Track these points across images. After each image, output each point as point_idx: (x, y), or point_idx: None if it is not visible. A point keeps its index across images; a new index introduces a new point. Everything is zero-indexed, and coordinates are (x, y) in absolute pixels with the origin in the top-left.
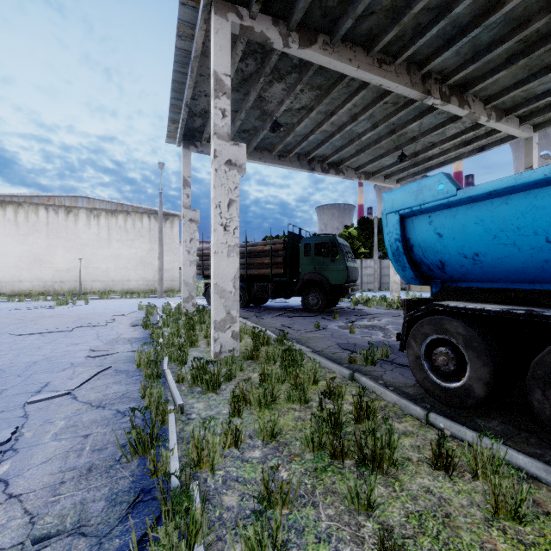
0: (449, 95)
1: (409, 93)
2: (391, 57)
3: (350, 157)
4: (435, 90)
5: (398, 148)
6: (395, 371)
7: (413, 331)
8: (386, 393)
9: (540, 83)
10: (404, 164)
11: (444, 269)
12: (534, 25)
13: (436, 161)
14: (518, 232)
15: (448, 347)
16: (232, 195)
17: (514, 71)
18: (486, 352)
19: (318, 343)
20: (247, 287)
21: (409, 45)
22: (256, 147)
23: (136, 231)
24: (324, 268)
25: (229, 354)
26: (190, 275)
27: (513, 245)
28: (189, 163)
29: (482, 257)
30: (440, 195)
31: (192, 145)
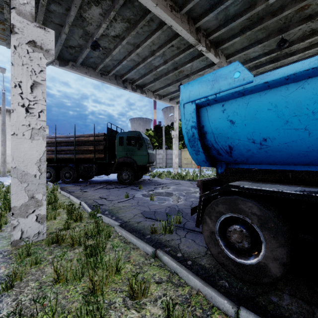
0: (210, 46)
1: (188, 37)
2: (178, 7)
3: (150, 82)
4: (203, 41)
5: (178, 80)
6: (188, 237)
7: (208, 209)
8: (188, 277)
9: (253, 51)
10: None
11: (231, 153)
12: (258, 7)
13: None
14: (312, 117)
15: (241, 224)
16: (36, 78)
17: (243, 39)
18: (283, 233)
19: (127, 213)
20: (76, 168)
21: (190, 0)
22: (83, 64)
23: None
24: (133, 153)
25: (33, 238)
26: None
27: (304, 130)
28: None
29: (269, 142)
30: (236, 83)
31: None
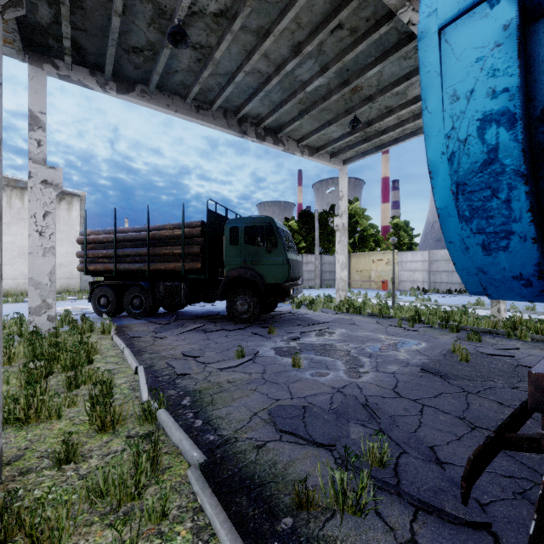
0: None
1: None
2: None
3: (292, 120)
4: None
5: (350, 111)
6: None
7: None
8: None
9: None
10: (353, 139)
11: None
12: None
13: (389, 137)
14: None
15: None
16: None
17: None
18: None
19: (234, 407)
20: (151, 288)
21: None
22: (163, 88)
23: (13, 212)
24: (257, 261)
25: None
26: (44, 271)
27: None
28: (42, 90)
29: None
30: None
31: (48, 63)
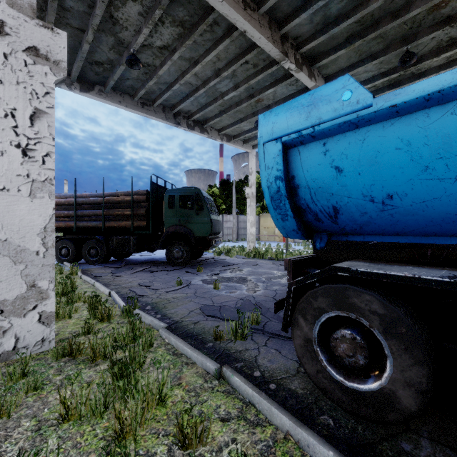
0: (302, 63)
1: (270, 49)
2: (255, 4)
3: (214, 117)
4: (291, 54)
5: (255, 114)
6: (270, 346)
7: (302, 304)
8: (272, 411)
9: (364, 71)
10: None
11: (337, 217)
12: (373, 4)
13: None
14: None
15: (353, 328)
16: (39, 103)
17: (349, 53)
18: (421, 344)
19: (178, 308)
20: (105, 241)
21: None
22: (116, 89)
23: None
24: (188, 220)
25: (34, 349)
26: None
27: (454, 180)
28: None
29: (397, 200)
30: (345, 108)
31: None
